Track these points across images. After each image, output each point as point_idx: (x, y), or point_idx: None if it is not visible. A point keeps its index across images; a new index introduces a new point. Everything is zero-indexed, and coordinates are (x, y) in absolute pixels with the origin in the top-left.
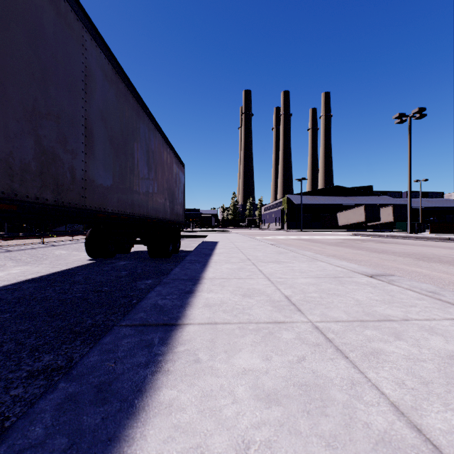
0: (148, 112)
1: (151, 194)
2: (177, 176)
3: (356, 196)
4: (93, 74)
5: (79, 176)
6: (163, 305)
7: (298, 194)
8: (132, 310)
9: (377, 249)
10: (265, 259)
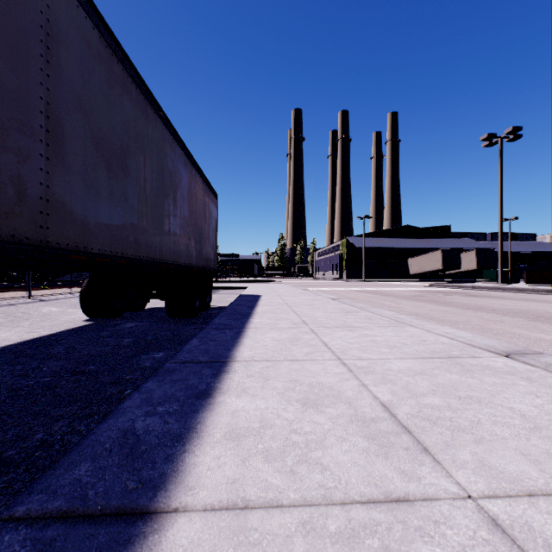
0: (163, 115)
1: (167, 230)
2: (207, 209)
3: (431, 238)
4: (63, 35)
5: (33, 194)
6: (142, 434)
7: (360, 235)
8: (69, 452)
9: (469, 305)
10: (329, 323)
